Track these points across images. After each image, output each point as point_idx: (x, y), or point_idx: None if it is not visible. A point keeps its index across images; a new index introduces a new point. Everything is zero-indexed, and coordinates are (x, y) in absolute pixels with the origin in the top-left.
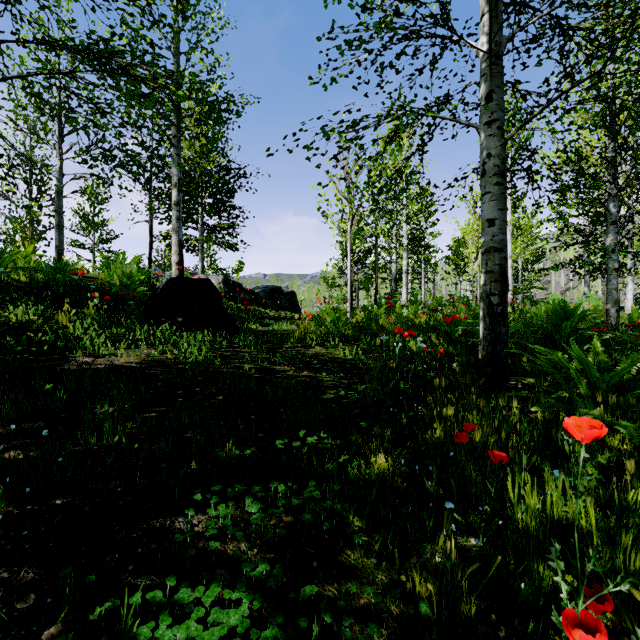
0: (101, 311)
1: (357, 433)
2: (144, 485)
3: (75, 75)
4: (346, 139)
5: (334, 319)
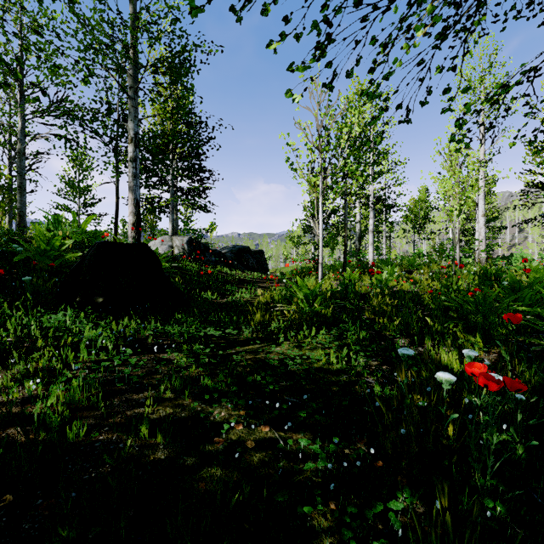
0: None
1: None
2: None
3: None
4: None
5: (307, 294)
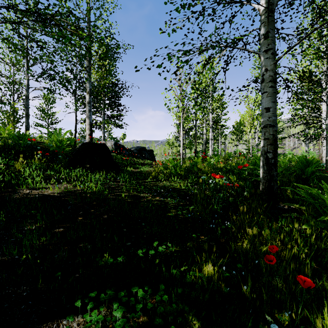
0: (42, 161)
1: (191, 243)
2: (43, 289)
3: (35, 34)
4: (182, 61)
5: (174, 165)
